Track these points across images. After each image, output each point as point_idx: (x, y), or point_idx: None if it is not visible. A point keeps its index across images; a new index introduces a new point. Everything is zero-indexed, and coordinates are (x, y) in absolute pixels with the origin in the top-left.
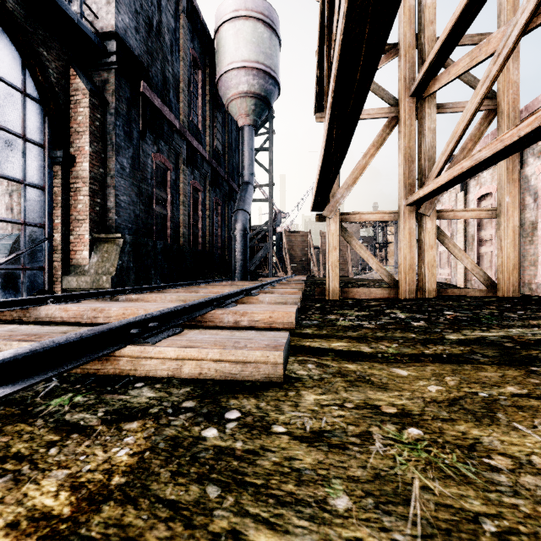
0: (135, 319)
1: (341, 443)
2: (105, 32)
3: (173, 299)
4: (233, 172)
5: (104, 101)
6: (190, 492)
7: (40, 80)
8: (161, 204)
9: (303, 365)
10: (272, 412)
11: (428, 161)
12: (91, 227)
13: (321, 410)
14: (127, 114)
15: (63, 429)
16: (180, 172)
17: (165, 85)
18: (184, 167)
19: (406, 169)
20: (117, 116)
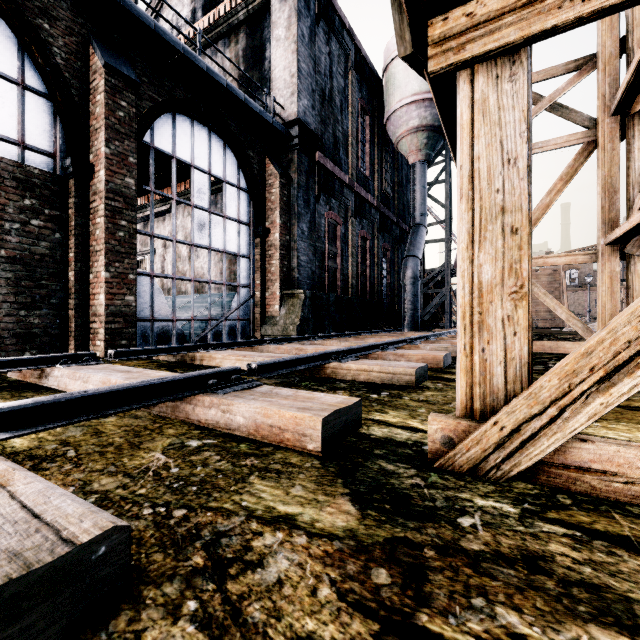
0: (332, 350)
1: (433, 403)
2: (290, 121)
3: (346, 345)
4: (404, 212)
5: (289, 179)
6: (366, 403)
7: (249, 175)
8: (332, 258)
9: (434, 384)
10: (405, 394)
11: (638, 190)
12: (281, 286)
13: (431, 396)
14: (306, 184)
15: (313, 389)
16: (349, 224)
17: (335, 146)
18: (353, 219)
19: (605, 202)
20: (298, 189)
